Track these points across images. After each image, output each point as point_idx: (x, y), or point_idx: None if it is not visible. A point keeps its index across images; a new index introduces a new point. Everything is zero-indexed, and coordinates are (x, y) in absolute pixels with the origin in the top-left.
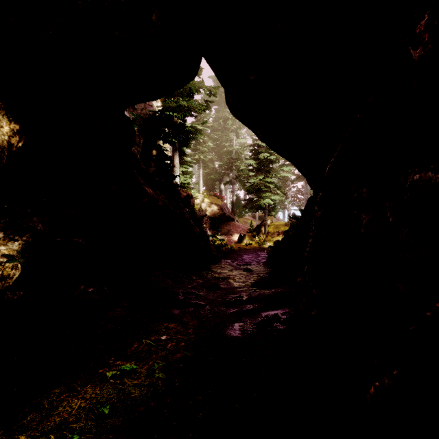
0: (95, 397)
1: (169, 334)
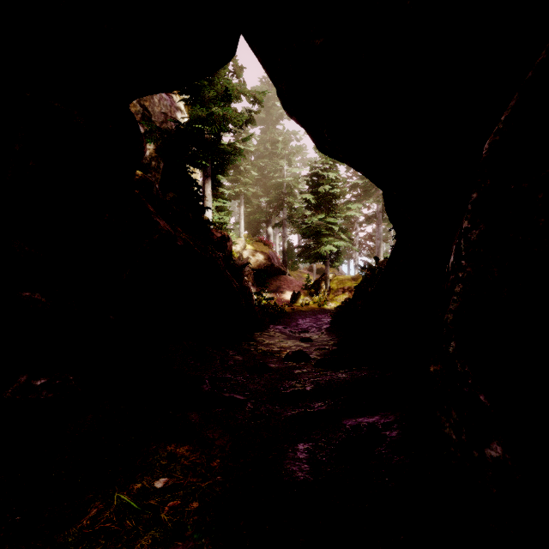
0: None
1: (173, 474)
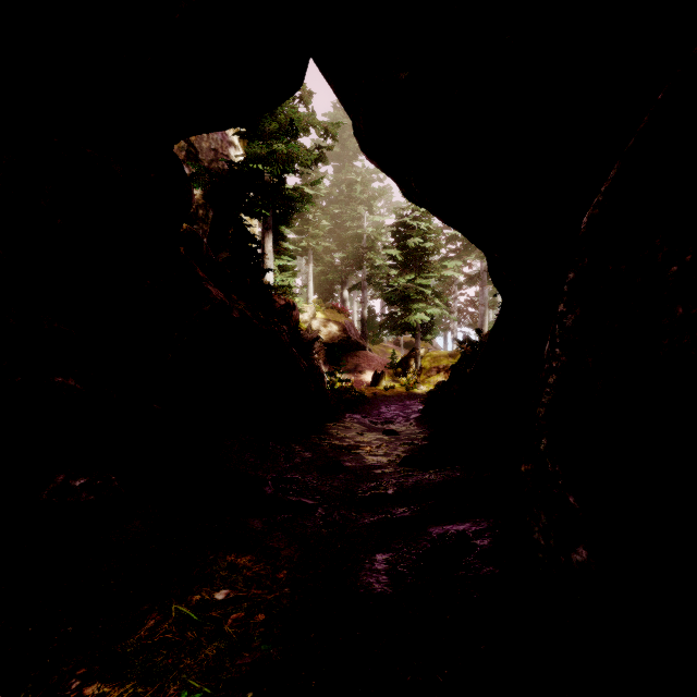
0: None
1: (235, 586)
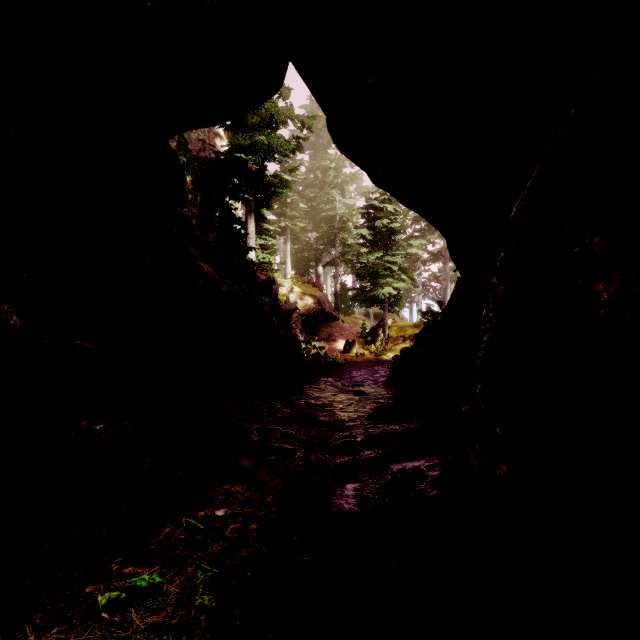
0: None
1: (231, 506)
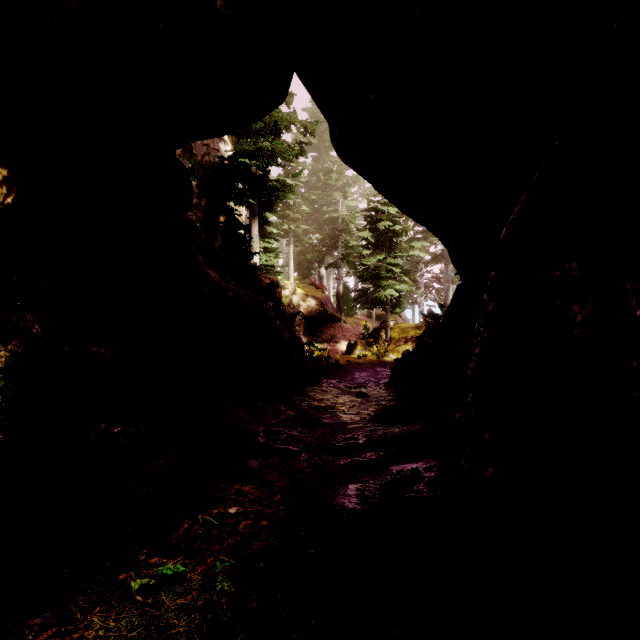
0: (103, 637)
1: (243, 504)
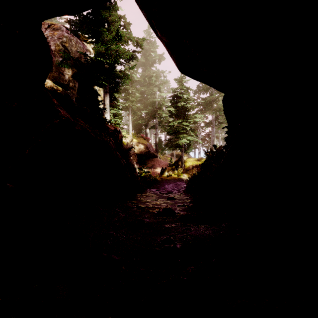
0: None
1: None
